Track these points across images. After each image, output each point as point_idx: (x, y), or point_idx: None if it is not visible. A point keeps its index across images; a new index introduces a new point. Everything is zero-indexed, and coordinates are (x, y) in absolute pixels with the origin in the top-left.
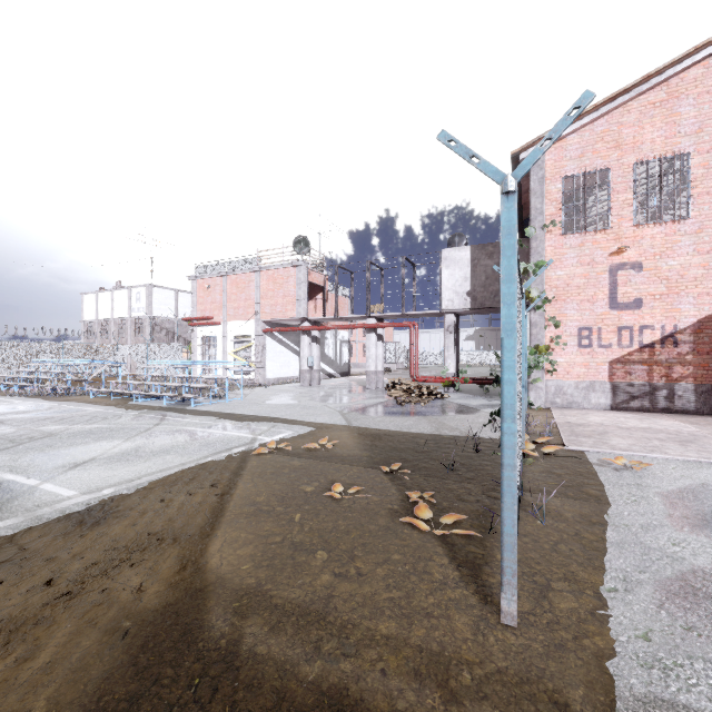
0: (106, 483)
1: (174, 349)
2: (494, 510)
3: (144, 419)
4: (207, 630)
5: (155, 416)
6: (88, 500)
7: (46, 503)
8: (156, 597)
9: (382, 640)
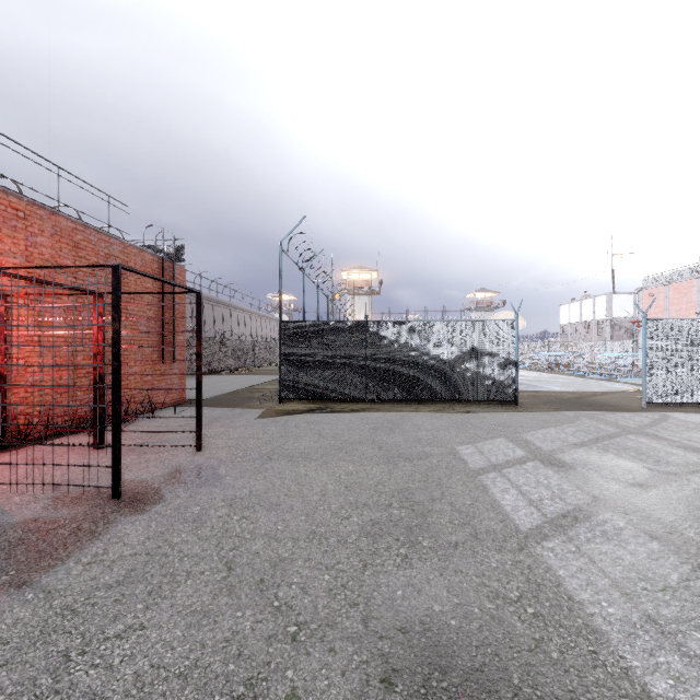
0: (566, 389)
1: (625, 345)
2: (699, 407)
3: (587, 381)
4: (580, 399)
5: (593, 381)
6: (561, 390)
7: (551, 389)
8: (573, 397)
9: (612, 404)
